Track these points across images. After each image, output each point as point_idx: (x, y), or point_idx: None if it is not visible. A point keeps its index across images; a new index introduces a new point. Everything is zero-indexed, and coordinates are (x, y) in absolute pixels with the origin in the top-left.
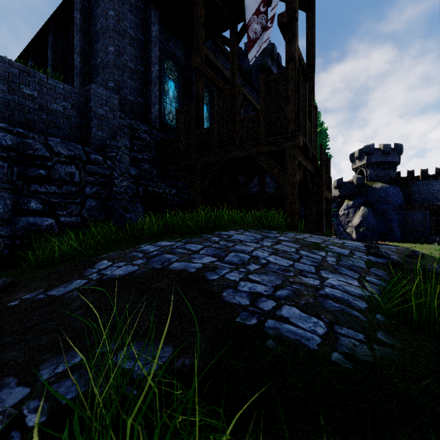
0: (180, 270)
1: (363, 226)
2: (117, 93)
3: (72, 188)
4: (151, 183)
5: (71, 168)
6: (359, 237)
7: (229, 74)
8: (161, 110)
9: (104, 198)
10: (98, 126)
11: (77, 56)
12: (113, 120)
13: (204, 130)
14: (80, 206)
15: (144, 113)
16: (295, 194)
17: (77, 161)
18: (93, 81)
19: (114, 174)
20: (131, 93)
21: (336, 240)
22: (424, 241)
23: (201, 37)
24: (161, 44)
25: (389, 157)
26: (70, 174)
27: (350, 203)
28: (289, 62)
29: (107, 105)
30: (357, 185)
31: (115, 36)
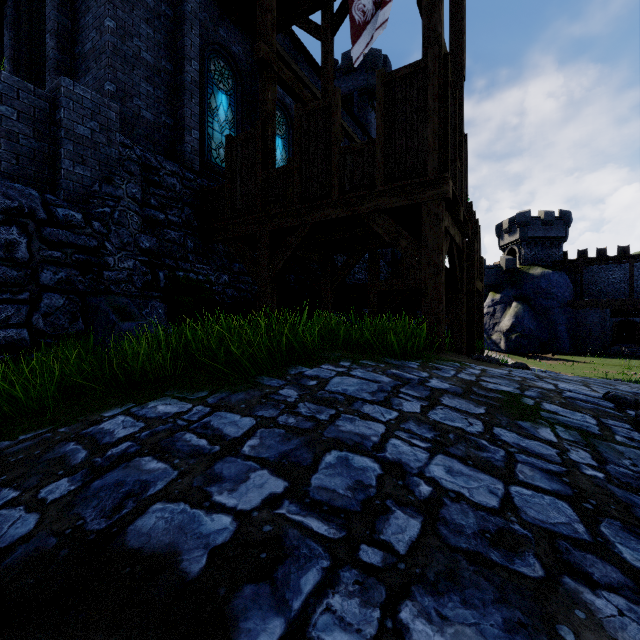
0: (154, 558)
1: (516, 331)
2: (122, 104)
3: (10, 271)
4: (183, 265)
5: (8, 233)
6: (510, 347)
7: (319, 94)
8: (205, 140)
9: (83, 291)
10: (76, 156)
11: (49, 36)
12: (108, 148)
13: (276, 172)
14: (29, 307)
15: (173, 144)
16: (441, 286)
17: (24, 220)
18: (79, 83)
19: (106, 247)
20: (148, 107)
21: (540, 383)
22: (603, 353)
23: (271, 9)
24: (203, 28)
25: (552, 229)
26: (6, 245)
27: (496, 297)
28: (428, 46)
29: (95, 119)
30: (507, 270)
31: (118, 1)
